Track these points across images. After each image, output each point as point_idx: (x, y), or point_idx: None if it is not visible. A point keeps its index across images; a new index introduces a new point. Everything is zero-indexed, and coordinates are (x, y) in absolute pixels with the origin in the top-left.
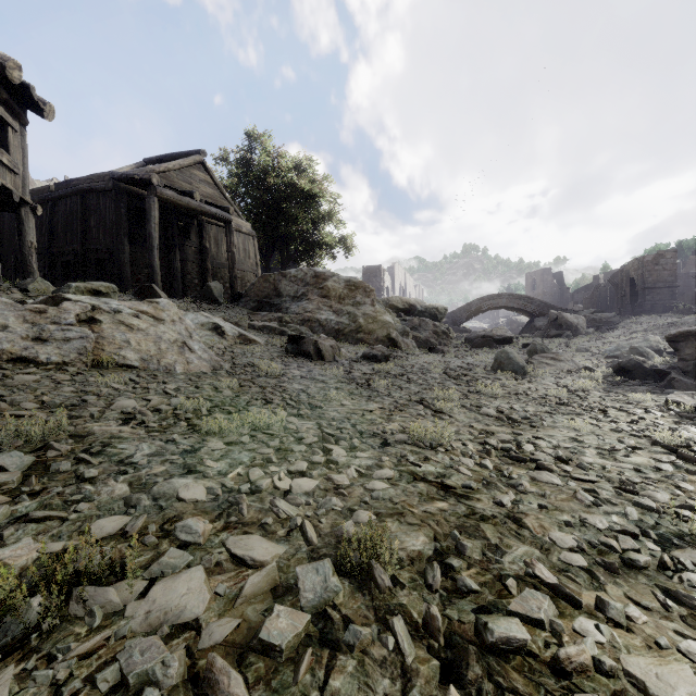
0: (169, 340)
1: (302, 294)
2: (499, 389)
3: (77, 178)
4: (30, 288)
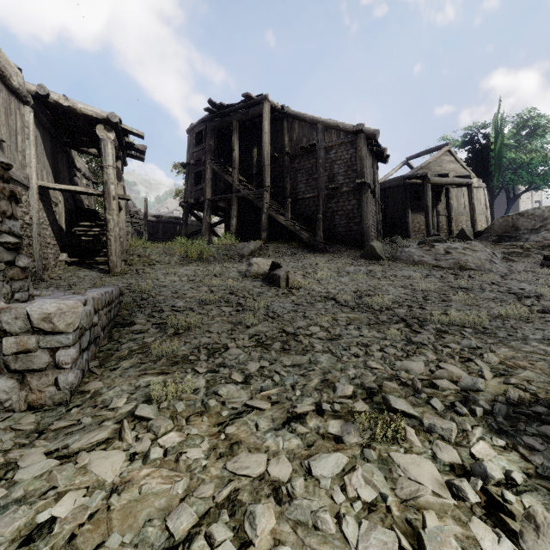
0: (483, 259)
1: (540, 226)
2: None
3: (381, 183)
4: (396, 242)
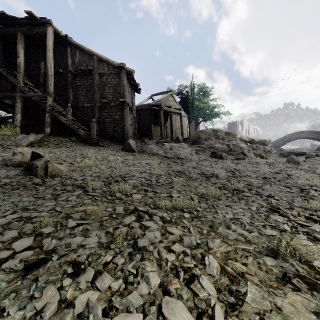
0: (188, 153)
1: (208, 138)
2: (282, 166)
3: (137, 106)
4: (145, 141)
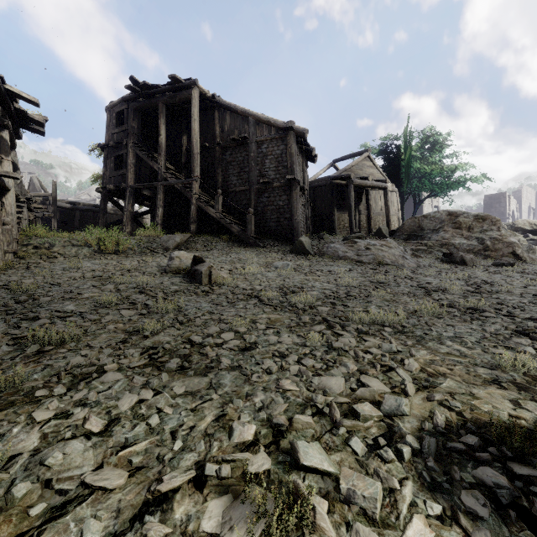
0: (397, 255)
1: (439, 227)
2: None
3: (311, 181)
4: (324, 237)
